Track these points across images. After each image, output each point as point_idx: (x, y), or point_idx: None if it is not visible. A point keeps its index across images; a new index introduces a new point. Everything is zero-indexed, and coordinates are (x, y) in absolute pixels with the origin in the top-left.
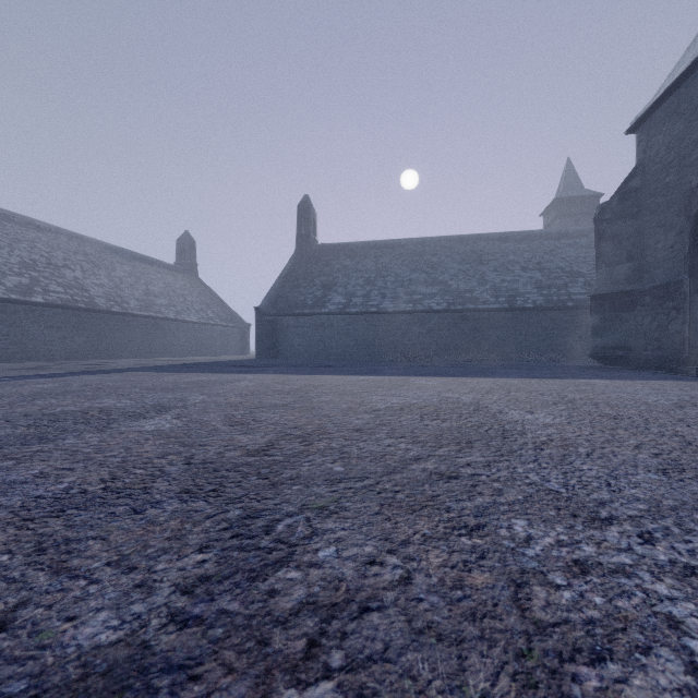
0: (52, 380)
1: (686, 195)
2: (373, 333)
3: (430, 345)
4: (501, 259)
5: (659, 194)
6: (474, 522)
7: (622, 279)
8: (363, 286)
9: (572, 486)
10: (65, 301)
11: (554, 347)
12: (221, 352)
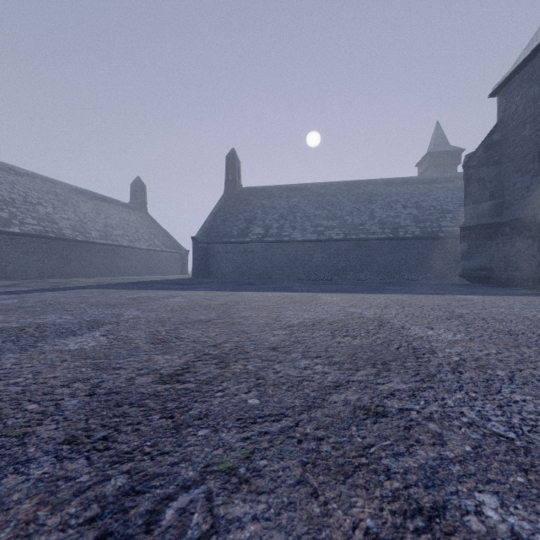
0: (15, 296)
1: (539, 145)
2: (285, 257)
3: (330, 267)
4: (386, 199)
5: (516, 145)
6: (429, 501)
7: (485, 214)
8: (278, 220)
9: (519, 428)
10: (38, 231)
11: (428, 268)
12: (166, 273)
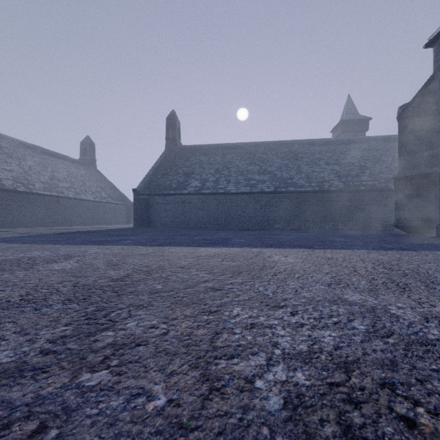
0: None
1: None
2: (221, 208)
3: (262, 217)
4: (310, 156)
5: None
6: None
7: (422, 164)
8: (214, 174)
9: None
10: None
11: (351, 218)
12: (112, 222)
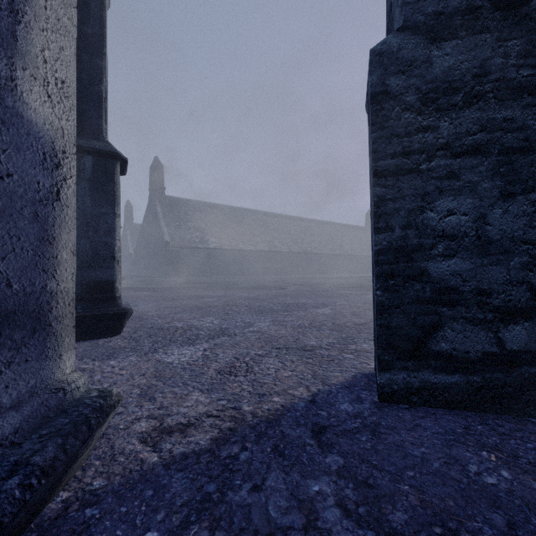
0: None
1: None
2: None
3: None
4: None
5: None
6: None
7: None
8: None
9: None
10: (341, 252)
11: None
12: None
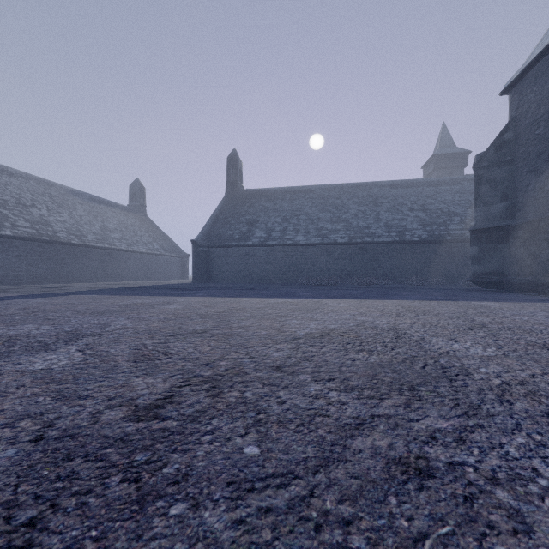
0: None
1: None
2: (289, 261)
3: (335, 271)
4: (392, 201)
5: (530, 144)
6: None
7: (497, 216)
8: (281, 223)
9: None
10: (31, 234)
11: (436, 273)
12: (165, 277)
